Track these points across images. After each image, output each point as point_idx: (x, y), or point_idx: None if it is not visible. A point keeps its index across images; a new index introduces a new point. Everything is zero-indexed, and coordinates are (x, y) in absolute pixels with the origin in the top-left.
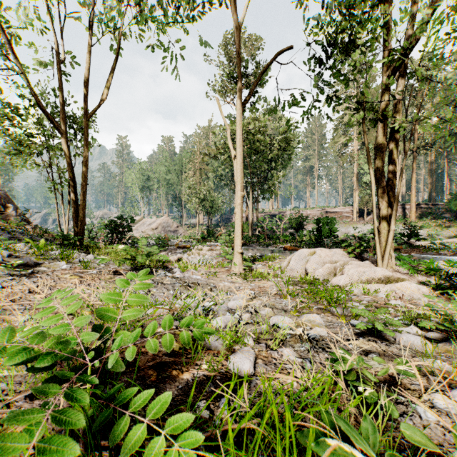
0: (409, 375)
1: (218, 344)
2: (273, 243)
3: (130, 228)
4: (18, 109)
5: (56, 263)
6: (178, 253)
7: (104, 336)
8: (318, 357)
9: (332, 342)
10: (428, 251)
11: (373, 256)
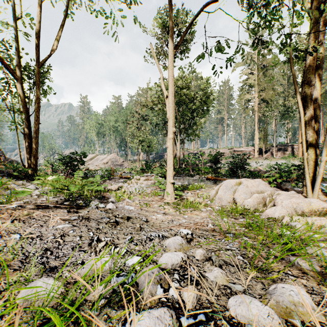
0: None
1: None
2: (197, 174)
3: (82, 162)
4: None
5: None
6: (120, 182)
7: None
8: None
9: None
10: (323, 180)
11: (283, 185)
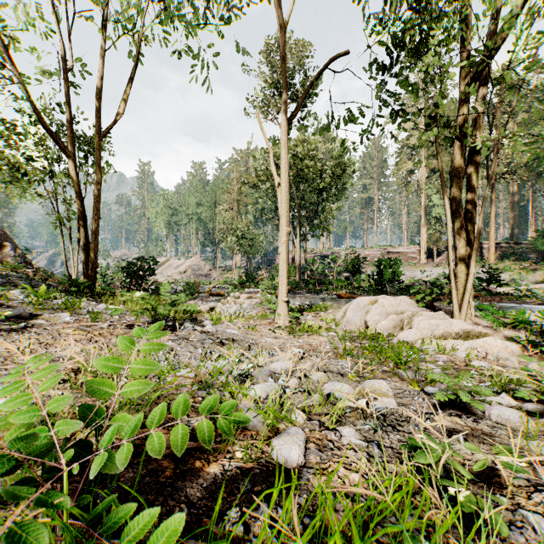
0: (518, 471)
1: (257, 422)
2: (325, 290)
3: (152, 271)
4: (15, 127)
5: (57, 315)
6: (211, 301)
7: (93, 424)
8: (388, 439)
9: (404, 417)
10: (511, 299)
11: (446, 305)
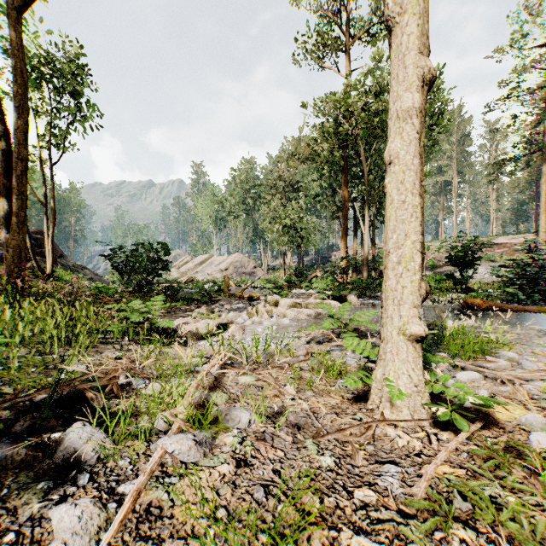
0: None
1: None
2: None
3: (164, 263)
4: None
5: None
6: (234, 309)
7: None
8: None
9: None
10: None
11: None
